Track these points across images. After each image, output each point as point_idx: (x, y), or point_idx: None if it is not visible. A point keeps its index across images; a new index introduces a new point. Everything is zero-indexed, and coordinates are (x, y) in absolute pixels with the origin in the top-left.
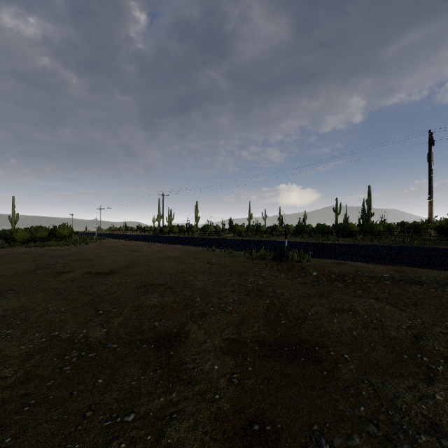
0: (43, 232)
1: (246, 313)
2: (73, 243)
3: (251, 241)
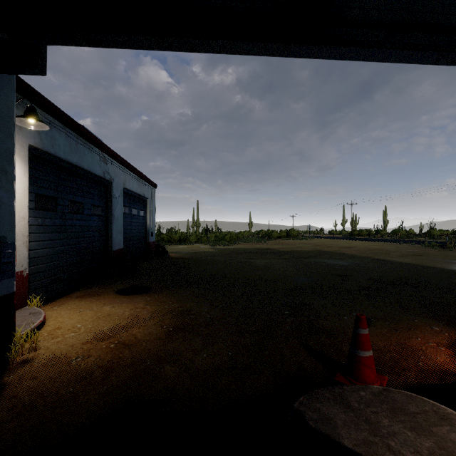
0: (284, 233)
1: (408, 253)
2: (305, 239)
3: (439, 242)
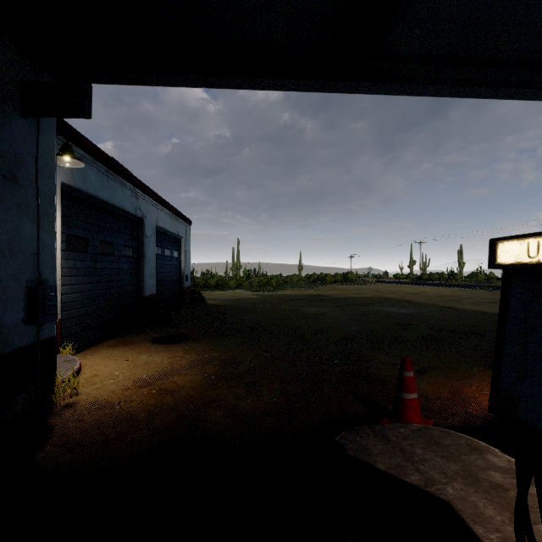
0: (340, 277)
1: (483, 300)
2: (365, 284)
3: None
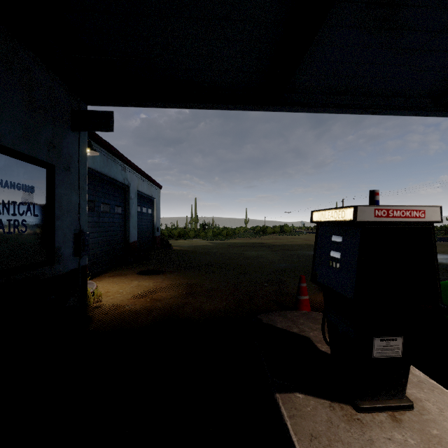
0: (278, 229)
1: None
2: (297, 234)
3: None
